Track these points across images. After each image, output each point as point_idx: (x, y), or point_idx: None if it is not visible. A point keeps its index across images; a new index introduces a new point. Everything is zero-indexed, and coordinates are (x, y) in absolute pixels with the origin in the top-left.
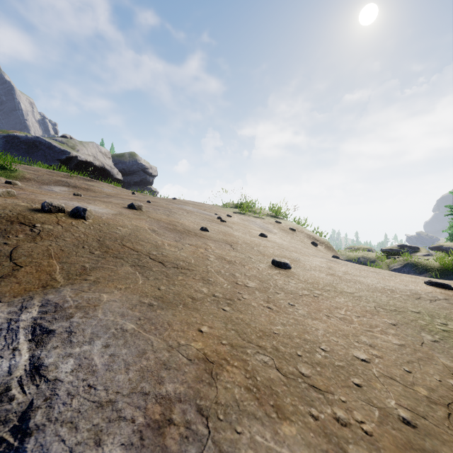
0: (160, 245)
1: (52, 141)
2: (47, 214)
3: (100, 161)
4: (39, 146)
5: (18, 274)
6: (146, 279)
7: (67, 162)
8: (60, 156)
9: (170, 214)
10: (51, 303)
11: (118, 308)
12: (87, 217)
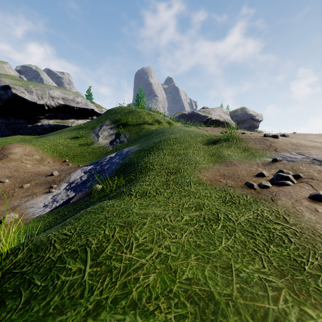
0: (316, 145)
1: (199, 112)
2: (267, 137)
3: (223, 117)
4: (193, 116)
5: (277, 149)
6: (321, 150)
7: (206, 122)
8: (203, 120)
9: (305, 138)
10: (296, 152)
11: (318, 153)
12: (278, 138)
